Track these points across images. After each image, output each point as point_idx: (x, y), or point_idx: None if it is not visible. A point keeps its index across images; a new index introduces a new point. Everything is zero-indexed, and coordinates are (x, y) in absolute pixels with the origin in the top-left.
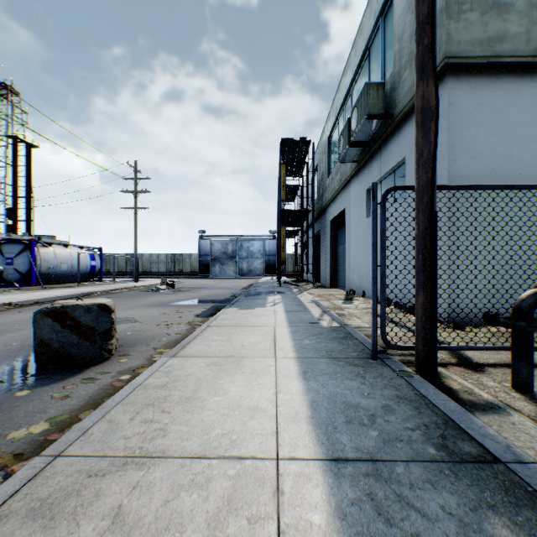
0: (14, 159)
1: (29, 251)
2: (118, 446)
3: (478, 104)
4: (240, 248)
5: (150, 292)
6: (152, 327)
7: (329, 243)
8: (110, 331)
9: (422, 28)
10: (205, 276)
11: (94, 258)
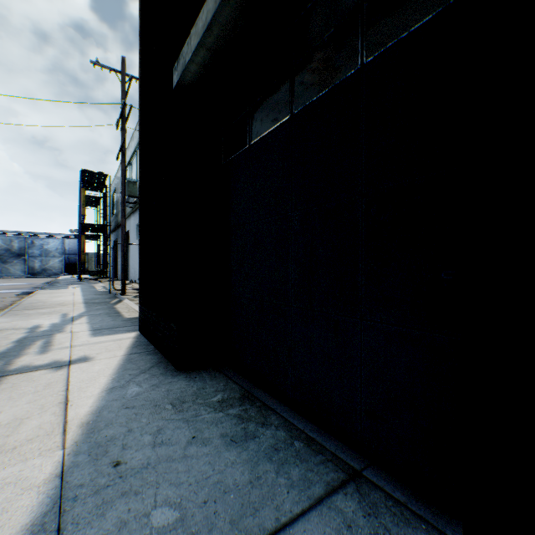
0: None
1: None
2: (36, 302)
3: None
4: (31, 246)
5: None
6: None
7: None
8: None
9: (122, 204)
10: None
11: None
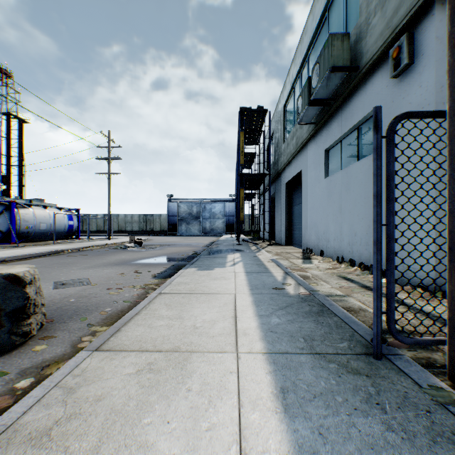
0: (8, 132)
1: (9, 211)
2: None
3: None
4: (203, 210)
5: (118, 249)
6: (102, 292)
7: (284, 204)
8: (24, 308)
9: None
10: (172, 234)
11: (72, 218)
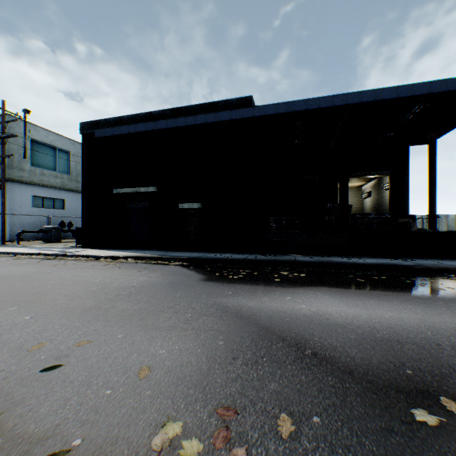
0: None
1: None
2: None
3: (19, 190)
4: None
5: None
6: None
7: None
8: None
9: (4, 189)
10: None
11: None
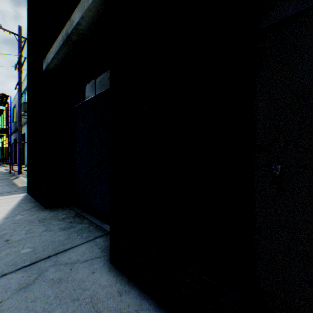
0: None
1: None
2: None
3: None
4: None
5: None
6: None
7: None
8: None
9: (19, 117)
10: None
11: None
